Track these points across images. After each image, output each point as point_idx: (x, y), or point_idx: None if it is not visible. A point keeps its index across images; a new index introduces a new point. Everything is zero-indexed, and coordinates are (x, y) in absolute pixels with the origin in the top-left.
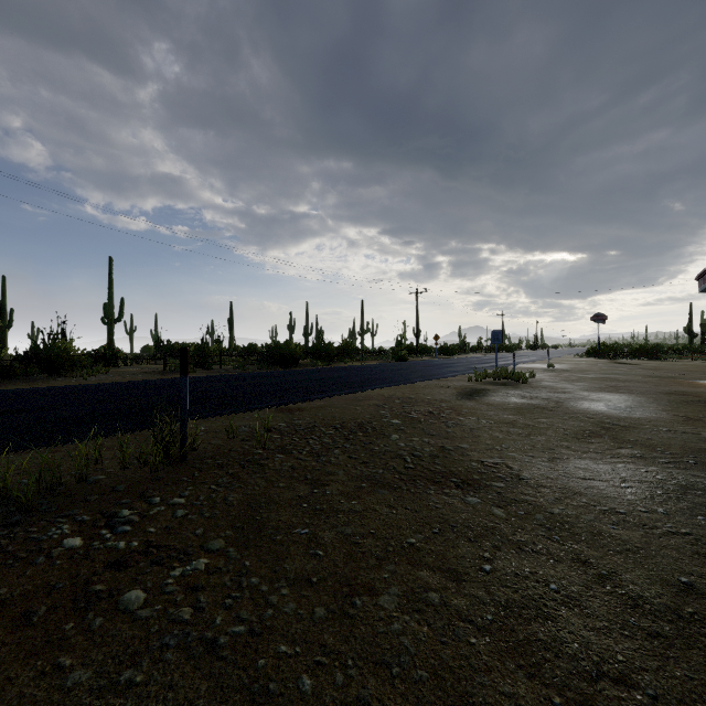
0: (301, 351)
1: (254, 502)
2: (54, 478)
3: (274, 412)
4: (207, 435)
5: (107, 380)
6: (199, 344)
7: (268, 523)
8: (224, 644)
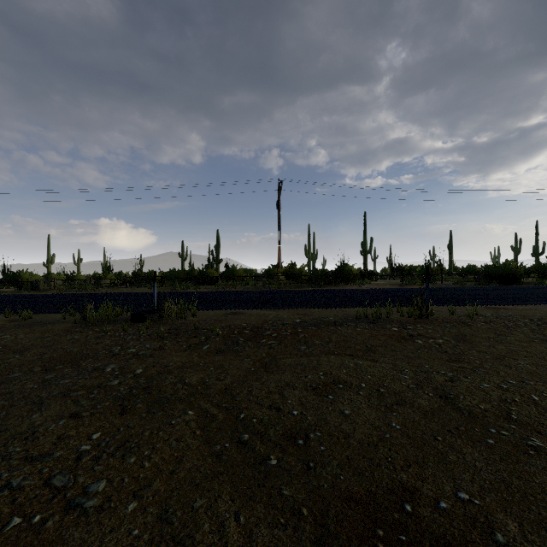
0: (523, 270)
1: (463, 334)
2: (380, 314)
3: (482, 308)
4: (437, 312)
5: (370, 287)
6: (423, 266)
7: (470, 339)
8: (450, 352)
